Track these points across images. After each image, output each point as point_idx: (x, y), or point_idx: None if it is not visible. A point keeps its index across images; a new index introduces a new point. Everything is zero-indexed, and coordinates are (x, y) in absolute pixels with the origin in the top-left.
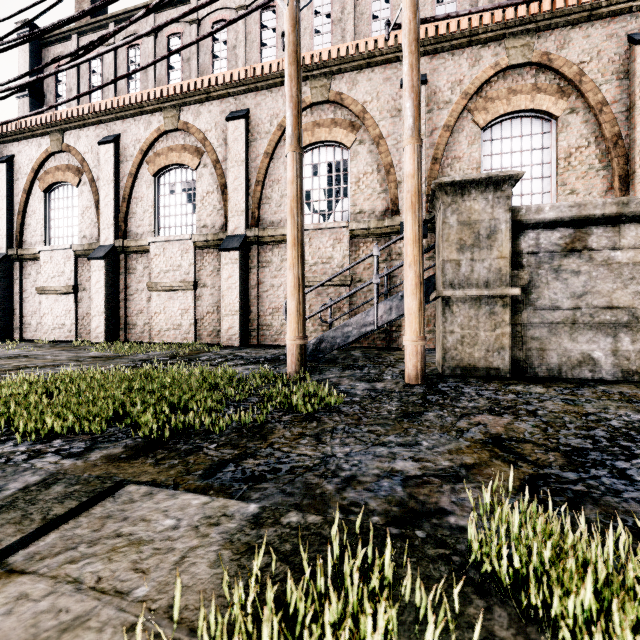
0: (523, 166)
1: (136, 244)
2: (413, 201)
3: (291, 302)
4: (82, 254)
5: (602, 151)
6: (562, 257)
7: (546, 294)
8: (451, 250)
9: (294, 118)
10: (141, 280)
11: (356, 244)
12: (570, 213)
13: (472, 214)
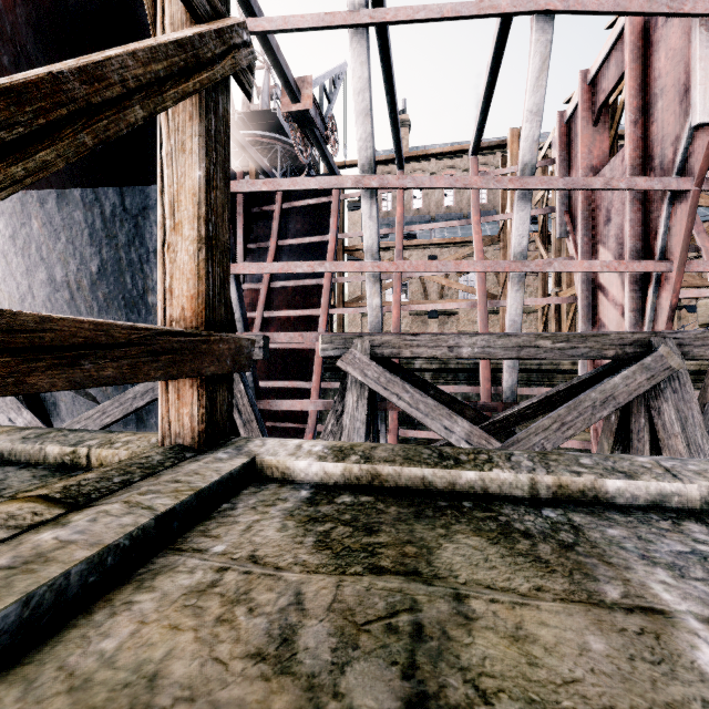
0: None
1: (530, 309)
2: None
3: None
4: (490, 313)
5: None
6: None
7: None
8: None
9: None
10: (529, 327)
11: None
12: None
13: None
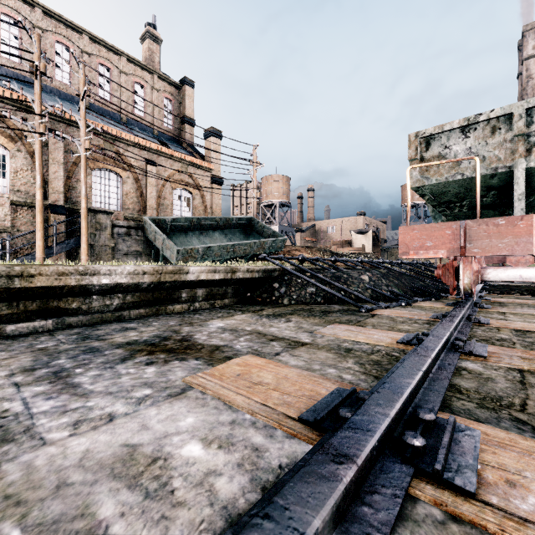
0: (110, 192)
1: None
2: (86, 216)
3: (40, 242)
4: None
5: (138, 196)
6: (125, 236)
7: (121, 246)
8: (93, 230)
9: (42, 179)
10: None
11: (15, 209)
12: (127, 225)
13: (100, 220)
